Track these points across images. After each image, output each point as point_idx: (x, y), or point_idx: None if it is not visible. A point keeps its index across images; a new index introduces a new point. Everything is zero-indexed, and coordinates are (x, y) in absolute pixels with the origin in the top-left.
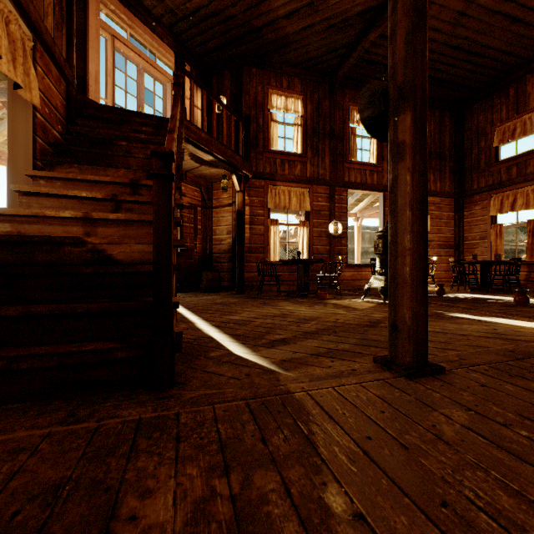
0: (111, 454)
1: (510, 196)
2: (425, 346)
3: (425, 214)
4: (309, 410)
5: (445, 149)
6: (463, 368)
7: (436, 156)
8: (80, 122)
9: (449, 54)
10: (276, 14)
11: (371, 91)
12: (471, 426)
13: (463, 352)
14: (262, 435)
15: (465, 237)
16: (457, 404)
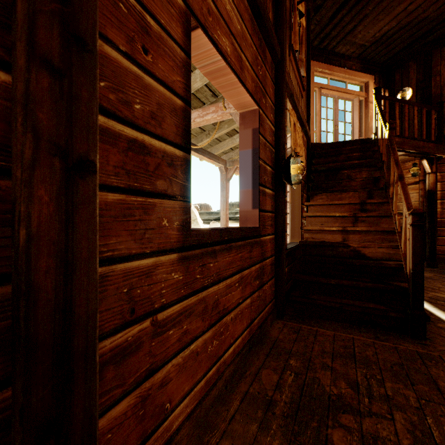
0: (414, 361)
1: None
2: None
3: None
4: None
5: None
6: None
7: None
8: (314, 160)
9: None
10: None
11: None
12: None
13: None
14: None
15: None
16: None
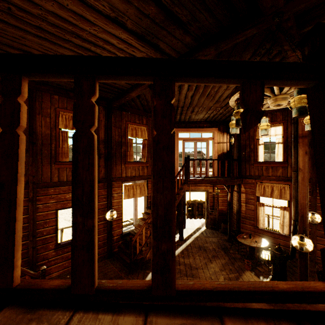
0: (116, 278)
1: None
2: None
3: None
4: None
5: None
6: None
7: None
8: None
9: None
10: None
11: None
12: None
13: None
14: None
15: None
16: None
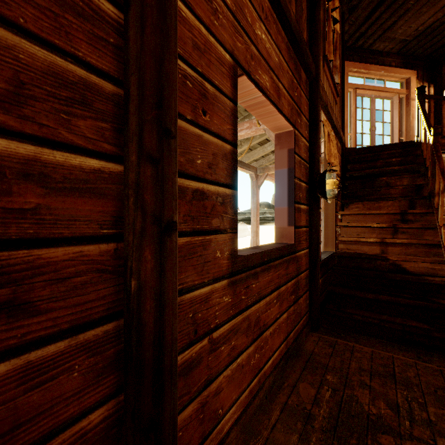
0: None
1: None
2: None
3: None
4: None
5: None
6: None
7: None
8: (349, 166)
9: None
10: None
11: None
12: None
13: None
14: None
15: None
16: None
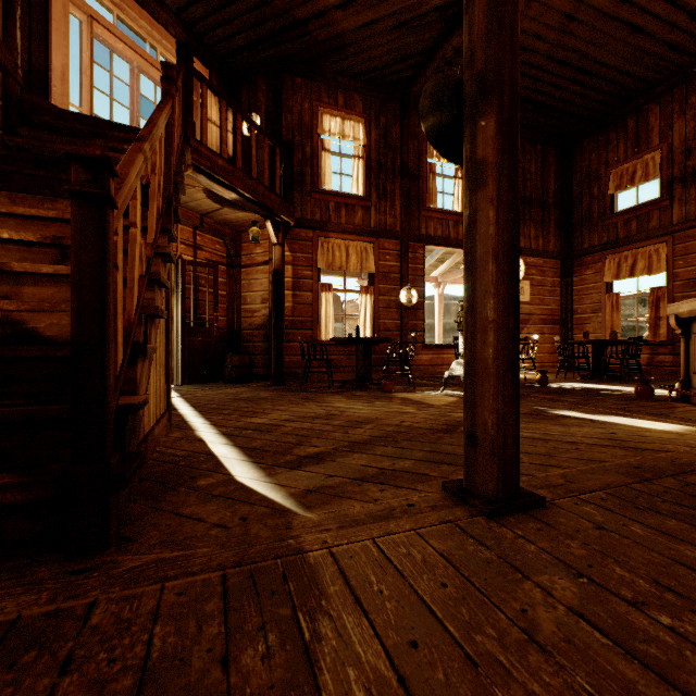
0: None
1: (629, 257)
2: (516, 467)
3: (516, 269)
4: (325, 588)
5: (549, 196)
6: (571, 497)
7: (538, 205)
8: (26, 132)
9: (554, 71)
10: (327, 3)
11: (440, 85)
12: (583, 610)
13: (571, 470)
14: (226, 649)
15: (574, 309)
16: (562, 564)
